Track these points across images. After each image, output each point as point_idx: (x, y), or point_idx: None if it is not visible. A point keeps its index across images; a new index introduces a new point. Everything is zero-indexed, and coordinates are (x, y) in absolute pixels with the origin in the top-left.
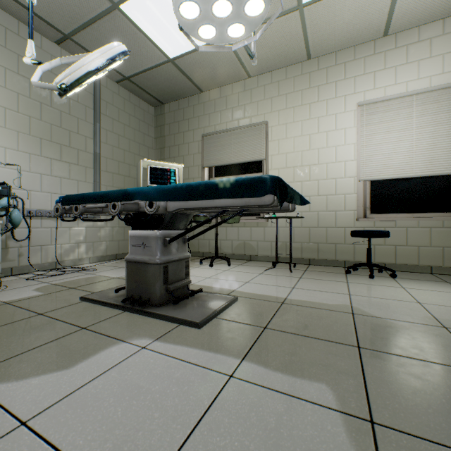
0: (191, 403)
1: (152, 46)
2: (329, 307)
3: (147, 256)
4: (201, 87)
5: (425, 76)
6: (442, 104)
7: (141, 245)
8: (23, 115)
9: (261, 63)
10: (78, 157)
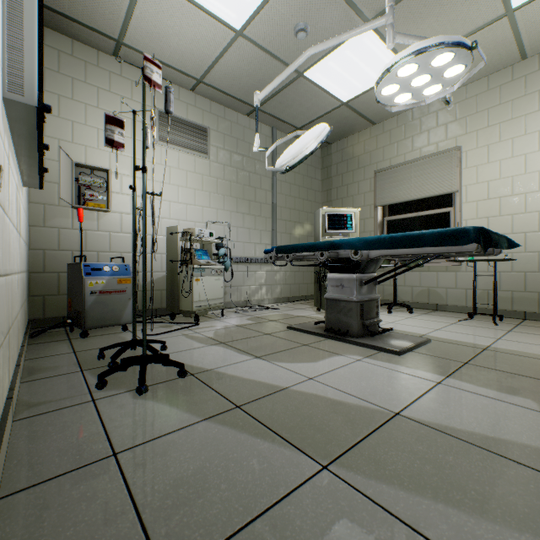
0: (411, 389)
1: (327, 96)
2: None
3: (345, 295)
4: (373, 120)
5: None
6: None
7: (339, 286)
8: (227, 181)
9: None
10: (260, 209)
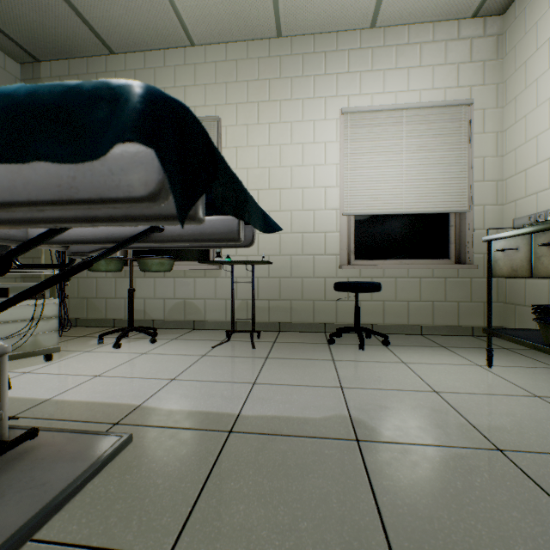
0: None
1: None
2: (316, 429)
3: None
4: (109, 43)
5: (416, 89)
6: (433, 126)
7: None
8: None
9: (210, 22)
10: None
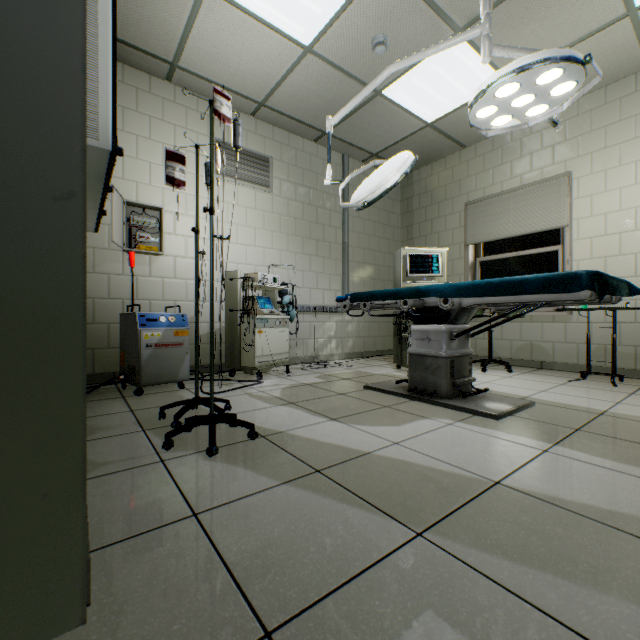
0: (512, 456)
1: (409, 117)
2: None
3: (432, 349)
4: (464, 143)
5: None
6: None
7: (425, 339)
8: (291, 218)
9: None
10: (329, 250)
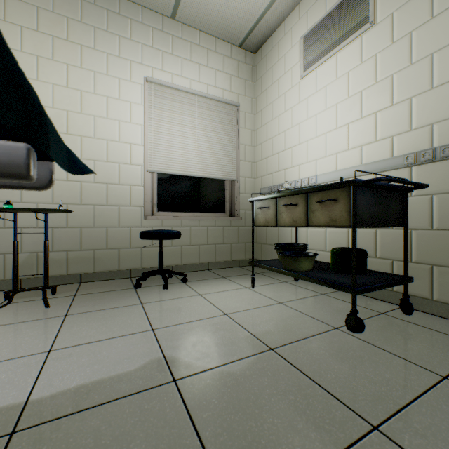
0: None
1: None
2: (133, 384)
3: None
4: None
5: (204, 82)
6: (216, 114)
7: None
8: None
9: None
10: None
